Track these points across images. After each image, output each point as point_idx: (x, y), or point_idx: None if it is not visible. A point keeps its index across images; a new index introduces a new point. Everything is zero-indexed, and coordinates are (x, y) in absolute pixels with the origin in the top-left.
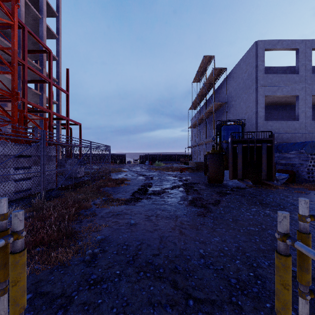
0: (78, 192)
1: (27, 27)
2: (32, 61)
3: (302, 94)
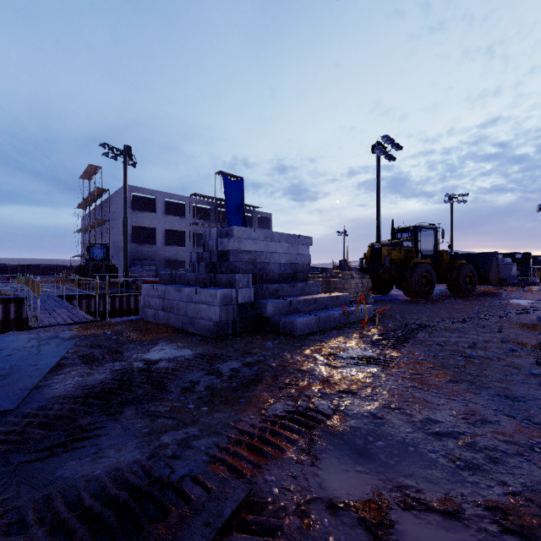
0: None
1: None
2: None
3: (159, 227)
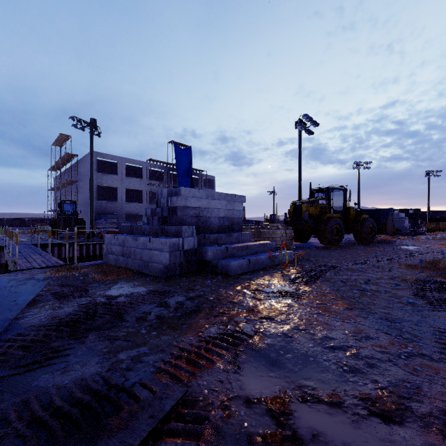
0: None
1: None
2: None
3: (120, 187)
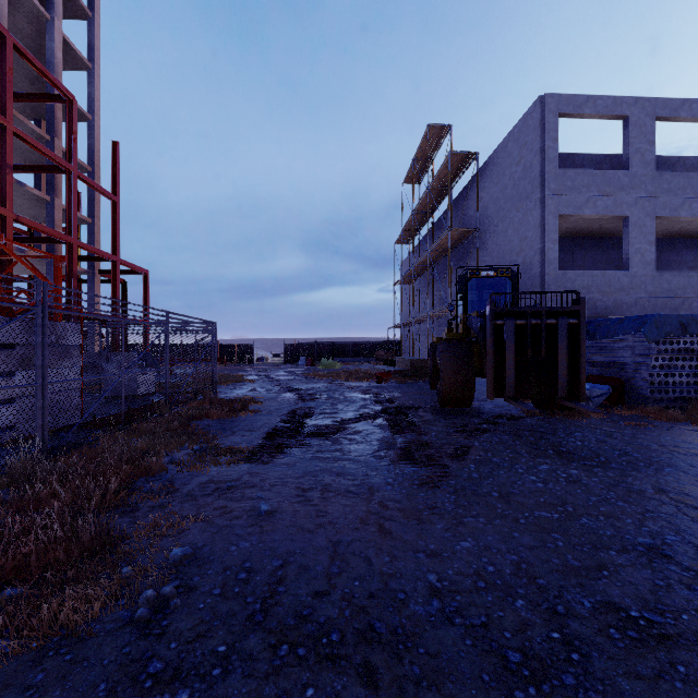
0: (134, 432)
1: (12, 38)
2: (27, 121)
3: (637, 214)
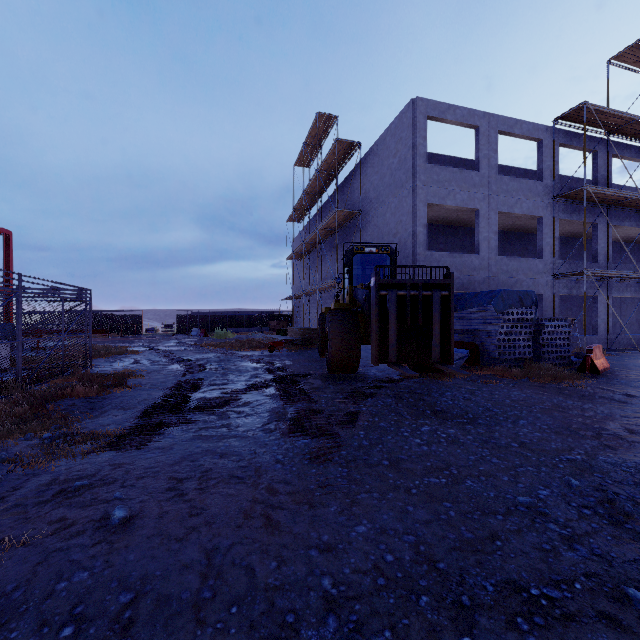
0: None
1: None
2: None
3: (485, 208)
